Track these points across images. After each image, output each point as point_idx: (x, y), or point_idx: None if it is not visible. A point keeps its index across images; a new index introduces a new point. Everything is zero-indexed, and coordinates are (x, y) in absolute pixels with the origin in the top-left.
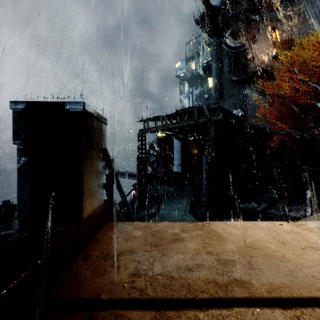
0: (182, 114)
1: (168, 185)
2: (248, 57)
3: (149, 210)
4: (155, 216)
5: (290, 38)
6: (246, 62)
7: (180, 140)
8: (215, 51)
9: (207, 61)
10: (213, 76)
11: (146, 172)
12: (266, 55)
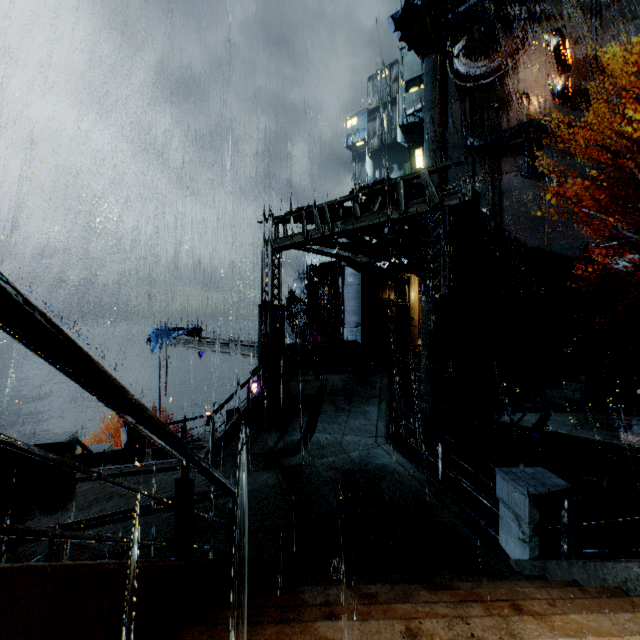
0: (366, 204)
1: (332, 371)
2: (503, 98)
3: (286, 433)
4: (300, 449)
5: (593, 53)
6: (497, 108)
7: (359, 270)
8: (432, 86)
9: (412, 112)
10: (426, 140)
11: (281, 341)
12: (542, 92)
